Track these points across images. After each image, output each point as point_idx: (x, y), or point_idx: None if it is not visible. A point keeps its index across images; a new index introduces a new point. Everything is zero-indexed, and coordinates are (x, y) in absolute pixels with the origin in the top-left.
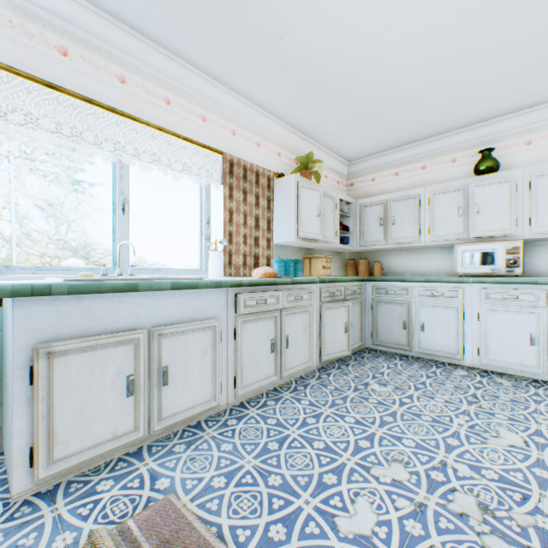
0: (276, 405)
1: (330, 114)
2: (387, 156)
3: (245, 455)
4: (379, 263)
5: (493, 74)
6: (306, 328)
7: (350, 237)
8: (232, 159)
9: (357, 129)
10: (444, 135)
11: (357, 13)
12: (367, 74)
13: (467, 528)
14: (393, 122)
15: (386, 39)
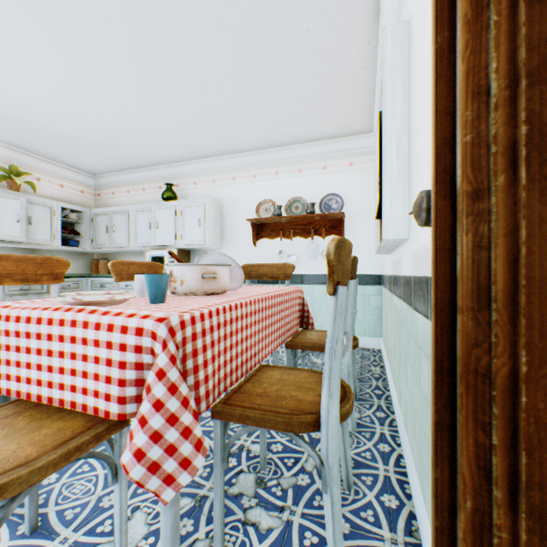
0: None
1: (25, 136)
2: (121, 176)
3: None
4: None
5: (136, 136)
6: None
7: (84, 240)
8: None
9: (69, 152)
10: (152, 168)
11: None
12: (26, 116)
13: None
14: (97, 152)
15: (14, 98)
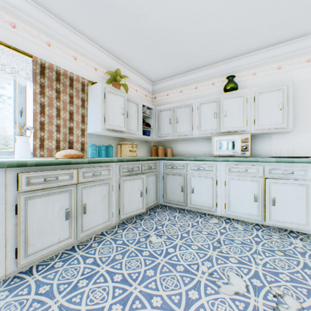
0: (62, 267)
1: (129, 41)
2: (175, 79)
3: None
4: (171, 148)
5: (232, 20)
6: (105, 196)
7: (152, 131)
8: (43, 63)
9: (152, 57)
10: (208, 67)
11: None
12: (147, 6)
13: None
14: (174, 54)
15: None
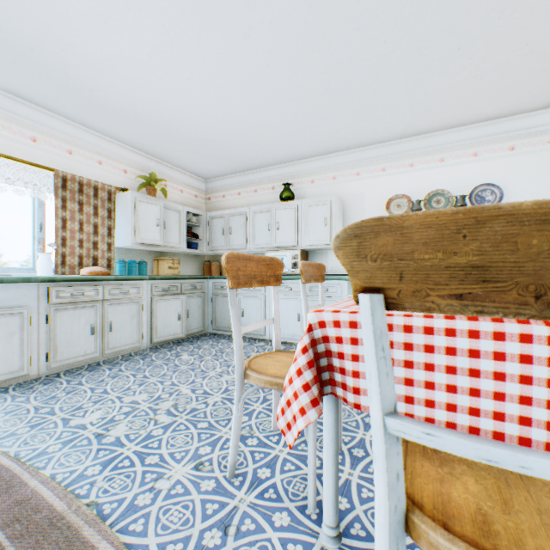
0: (89, 373)
1: (165, 144)
2: (232, 178)
3: (33, 401)
4: None
5: (269, 136)
6: (134, 316)
7: (201, 243)
8: (66, 176)
9: (196, 157)
10: (266, 169)
11: (144, 88)
12: (177, 123)
13: (153, 413)
14: (221, 156)
15: (177, 105)
